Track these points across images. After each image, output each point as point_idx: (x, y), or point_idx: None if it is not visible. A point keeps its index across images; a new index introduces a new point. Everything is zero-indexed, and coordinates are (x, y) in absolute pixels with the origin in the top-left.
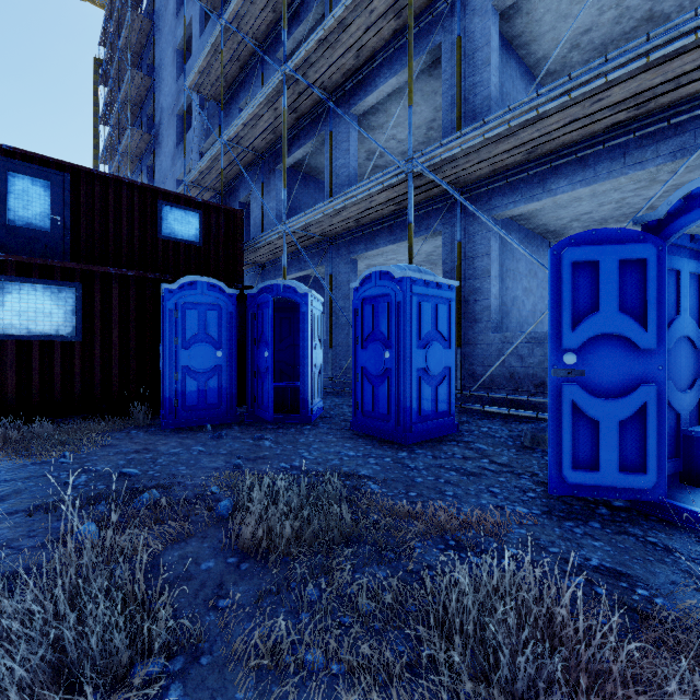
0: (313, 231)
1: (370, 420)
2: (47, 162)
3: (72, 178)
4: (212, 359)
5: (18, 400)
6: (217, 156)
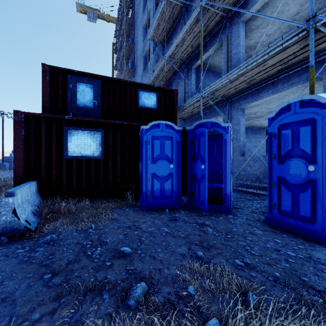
0: (217, 94)
1: (288, 219)
2: (91, 76)
3: (101, 82)
4: (168, 169)
5: (77, 189)
6: (162, 67)
